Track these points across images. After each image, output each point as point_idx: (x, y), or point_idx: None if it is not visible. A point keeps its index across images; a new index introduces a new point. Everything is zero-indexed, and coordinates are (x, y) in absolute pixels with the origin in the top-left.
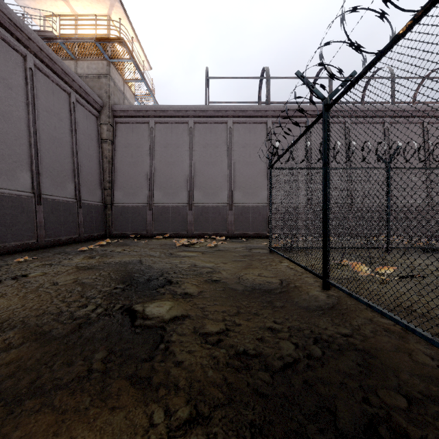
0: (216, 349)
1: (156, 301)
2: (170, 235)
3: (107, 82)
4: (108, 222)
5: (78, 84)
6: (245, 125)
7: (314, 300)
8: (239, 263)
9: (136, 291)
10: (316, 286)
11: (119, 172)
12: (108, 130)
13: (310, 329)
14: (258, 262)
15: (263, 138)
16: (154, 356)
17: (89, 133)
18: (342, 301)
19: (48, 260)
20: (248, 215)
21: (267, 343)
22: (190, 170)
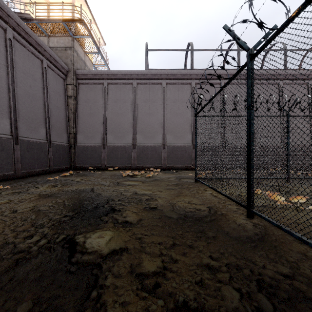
0: (153, 300)
1: (97, 231)
2: (119, 168)
3: (71, 53)
4: (72, 158)
5: (49, 53)
6: (175, 86)
7: (243, 230)
8: (171, 191)
9: (82, 219)
10: (240, 214)
11: (81, 120)
12: (72, 89)
13: (249, 268)
14: (187, 190)
15: (188, 95)
16: (83, 311)
17: (58, 91)
18: (269, 231)
19: (19, 188)
20: (177, 153)
21: (208, 290)
22: (134, 119)
